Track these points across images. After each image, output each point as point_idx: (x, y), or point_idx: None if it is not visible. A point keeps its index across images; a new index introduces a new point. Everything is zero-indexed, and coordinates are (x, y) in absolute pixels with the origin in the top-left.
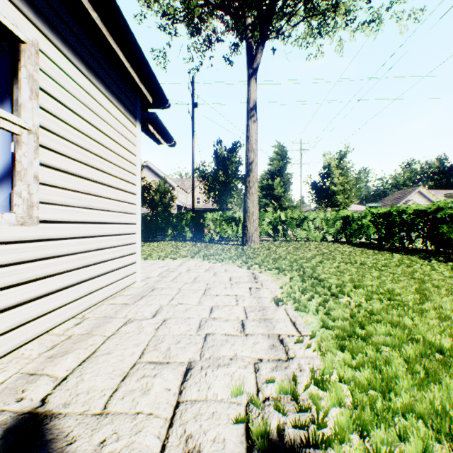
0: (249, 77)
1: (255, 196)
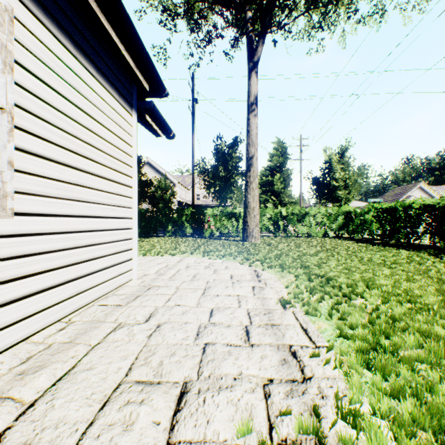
0: (250, 71)
1: (256, 191)
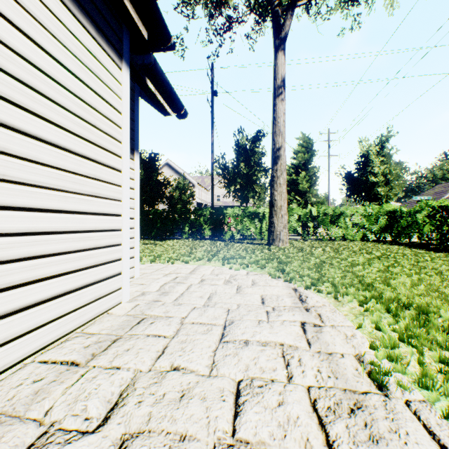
0: (276, 49)
1: (284, 187)
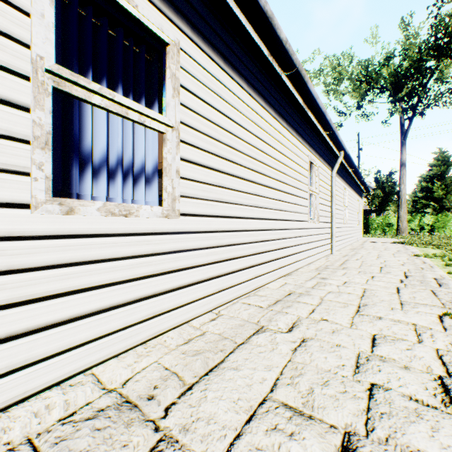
0: (400, 145)
1: (404, 209)
